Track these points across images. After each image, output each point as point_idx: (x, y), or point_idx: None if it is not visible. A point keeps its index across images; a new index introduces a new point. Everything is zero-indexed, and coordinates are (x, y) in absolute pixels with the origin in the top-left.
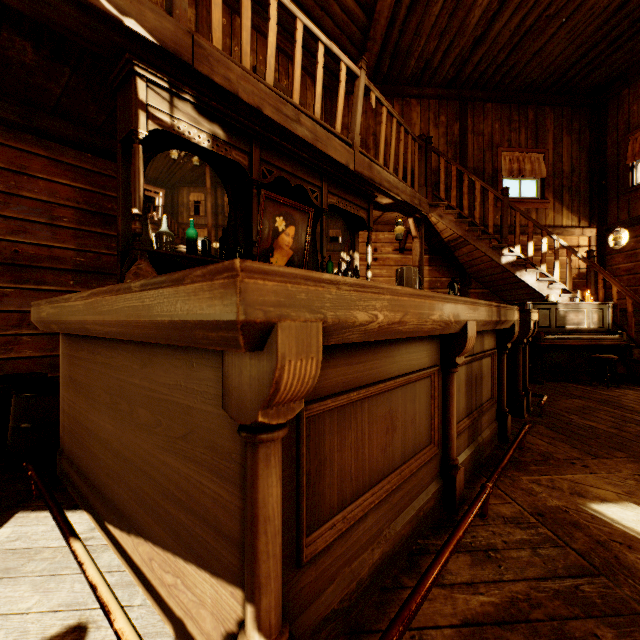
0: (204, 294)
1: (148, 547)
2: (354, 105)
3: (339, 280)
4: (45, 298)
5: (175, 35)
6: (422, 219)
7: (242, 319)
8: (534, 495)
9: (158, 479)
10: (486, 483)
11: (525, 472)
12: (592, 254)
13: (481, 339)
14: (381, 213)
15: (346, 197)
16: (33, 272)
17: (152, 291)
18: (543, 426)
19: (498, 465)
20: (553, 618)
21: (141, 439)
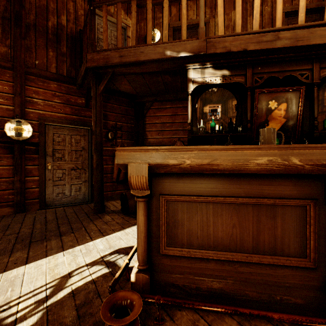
0: None
1: None
2: None
3: (157, 148)
4: None
5: (198, 46)
6: None
7: (116, 163)
8: None
9: None
10: None
11: None
12: None
13: None
14: None
15: None
16: None
17: None
18: None
19: None
20: None
21: None
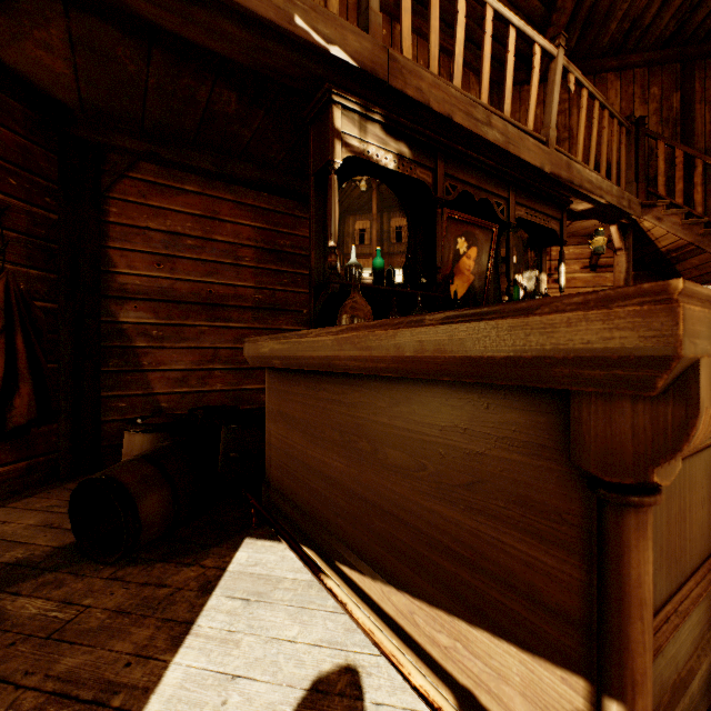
0: (590, 325)
1: (404, 598)
2: (548, 93)
3: None
4: (231, 335)
5: (372, 53)
6: (629, 225)
7: (682, 354)
8: None
9: (420, 527)
10: None
11: None
12: None
13: None
14: (568, 223)
15: (535, 207)
16: (222, 310)
17: (469, 323)
18: None
19: None
20: None
21: (391, 482)
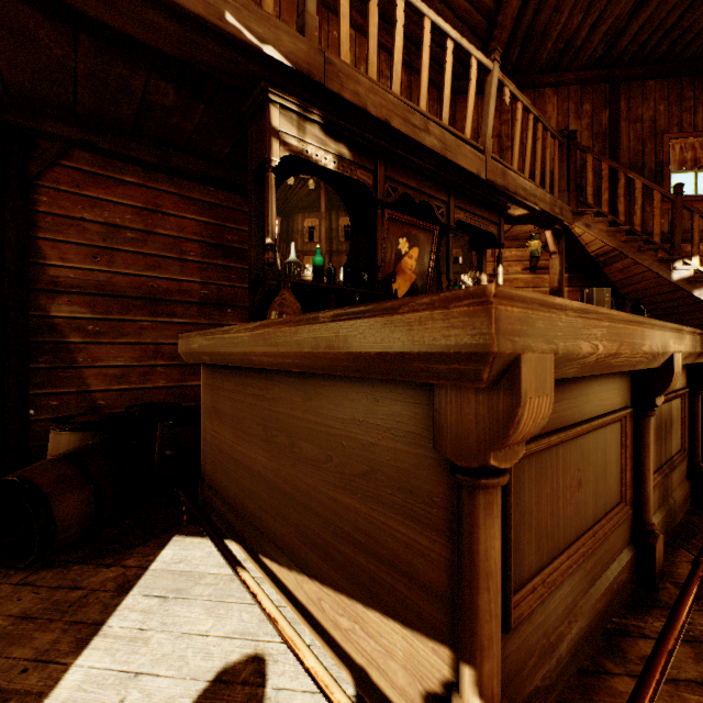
0: (434, 323)
1: (314, 586)
2: (485, 104)
3: (567, 305)
4: (175, 330)
5: (308, 55)
6: (562, 231)
7: (496, 350)
8: None
9: (327, 517)
10: (700, 558)
11: None
12: None
13: None
14: (509, 227)
15: (474, 211)
16: (166, 305)
17: (351, 321)
18: None
19: None
20: None
21: (304, 474)
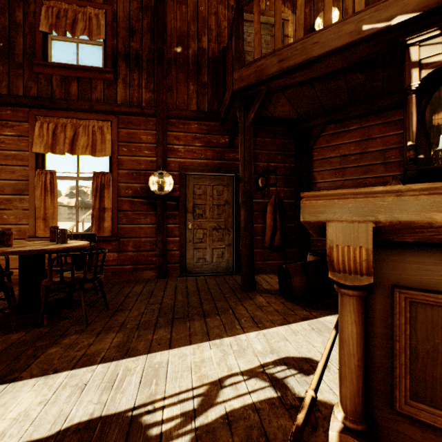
0: None
1: None
2: None
3: (398, 189)
4: None
5: None
6: None
7: (302, 220)
8: None
9: None
10: None
11: None
12: None
13: None
14: None
15: None
16: None
17: None
18: None
19: None
20: None
21: None
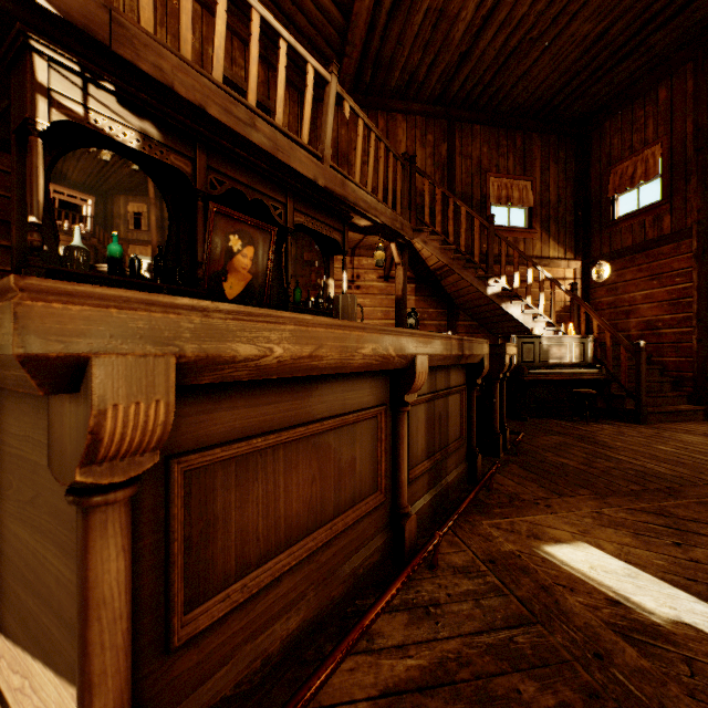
0: None
1: (0, 641)
2: (324, 114)
3: (207, 306)
4: None
5: (85, 7)
6: (406, 245)
7: (20, 353)
8: (491, 540)
9: (9, 555)
10: (436, 531)
11: (487, 516)
12: (575, 287)
13: (446, 375)
14: (362, 236)
15: (316, 216)
16: None
17: None
18: (517, 465)
19: (454, 510)
20: (479, 676)
21: None
